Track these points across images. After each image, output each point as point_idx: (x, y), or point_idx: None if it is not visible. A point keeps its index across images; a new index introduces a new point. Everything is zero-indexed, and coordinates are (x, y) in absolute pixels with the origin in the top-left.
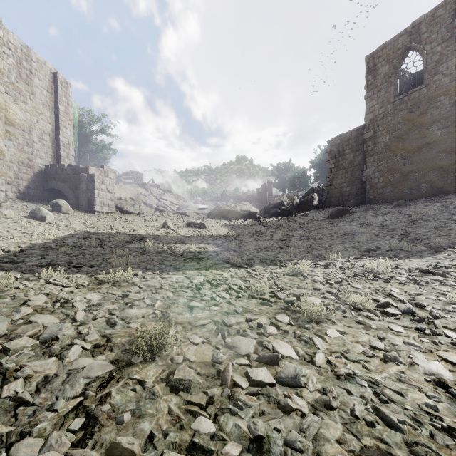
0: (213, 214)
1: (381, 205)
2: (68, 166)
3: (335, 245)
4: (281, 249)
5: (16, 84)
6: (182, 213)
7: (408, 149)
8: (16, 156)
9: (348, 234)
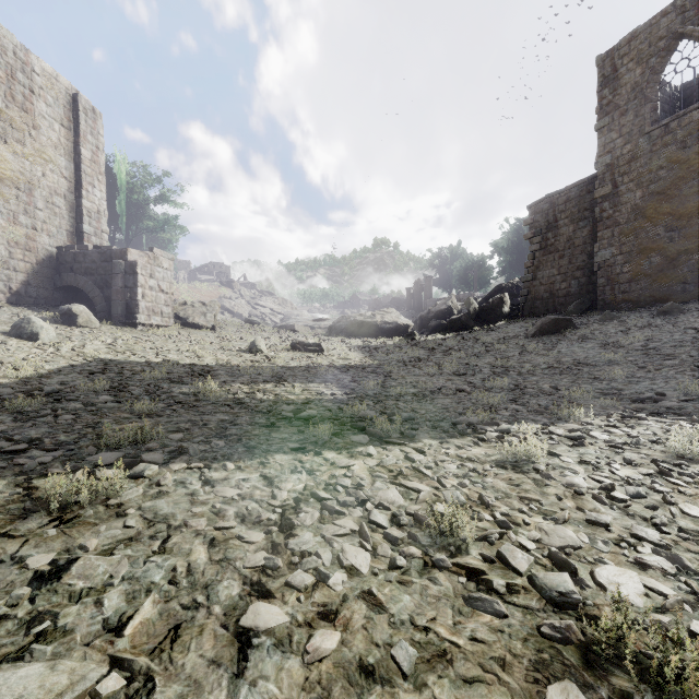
0: (337, 329)
1: (629, 312)
2: (95, 248)
3: (563, 386)
4: (463, 393)
5: (4, 110)
6: (287, 327)
7: (679, 214)
8: (5, 231)
9: (583, 365)
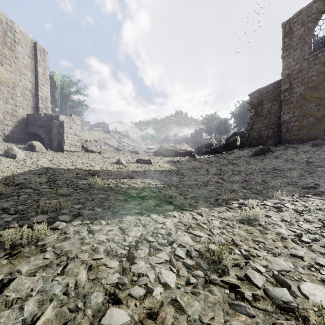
0: (158, 153)
1: (298, 144)
2: (44, 115)
3: (267, 180)
4: (219, 183)
5: (1, 50)
6: (135, 152)
7: (322, 97)
8: (2, 107)
9: (277, 170)
